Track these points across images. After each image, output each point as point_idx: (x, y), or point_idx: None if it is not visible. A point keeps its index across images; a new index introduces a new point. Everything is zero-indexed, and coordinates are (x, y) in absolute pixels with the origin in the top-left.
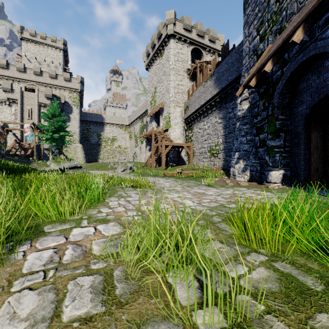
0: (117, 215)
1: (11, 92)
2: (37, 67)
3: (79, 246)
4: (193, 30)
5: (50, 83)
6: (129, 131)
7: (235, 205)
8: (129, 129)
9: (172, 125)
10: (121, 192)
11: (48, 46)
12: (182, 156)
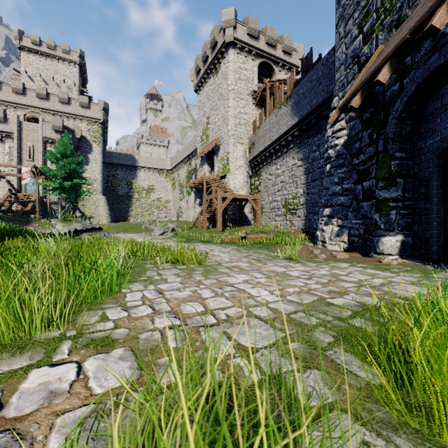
0: (134, 326)
1: (4, 123)
2: (42, 87)
3: (17, 441)
4: (260, 36)
5: (60, 110)
6: (171, 179)
7: (345, 300)
8: (171, 175)
9: (231, 170)
10: (152, 272)
11: (58, 59)
12: (245, 212)
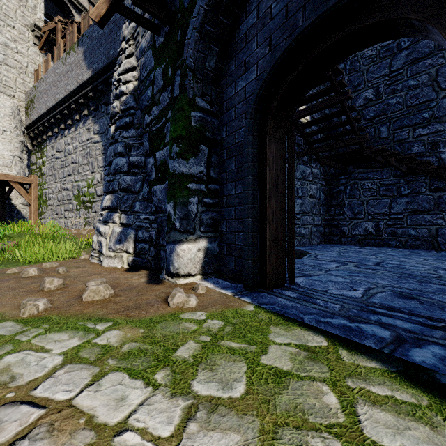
0: None
1: None
2: None
3: None
4: None
5: None
6: None
7: None
8: None
9: None
10: None
11: None
12: (15, 204)
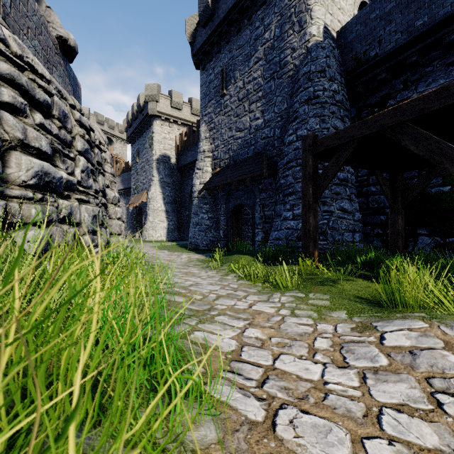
0: None
1: None
2: None
3: None
4: (105, 123)
5: None
6: None
7: None
8: None
9: None
10: None
11: None
12: None
